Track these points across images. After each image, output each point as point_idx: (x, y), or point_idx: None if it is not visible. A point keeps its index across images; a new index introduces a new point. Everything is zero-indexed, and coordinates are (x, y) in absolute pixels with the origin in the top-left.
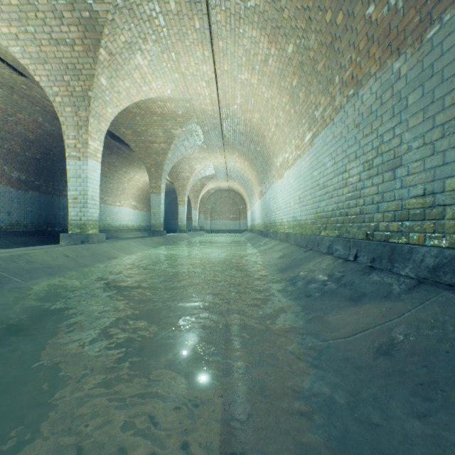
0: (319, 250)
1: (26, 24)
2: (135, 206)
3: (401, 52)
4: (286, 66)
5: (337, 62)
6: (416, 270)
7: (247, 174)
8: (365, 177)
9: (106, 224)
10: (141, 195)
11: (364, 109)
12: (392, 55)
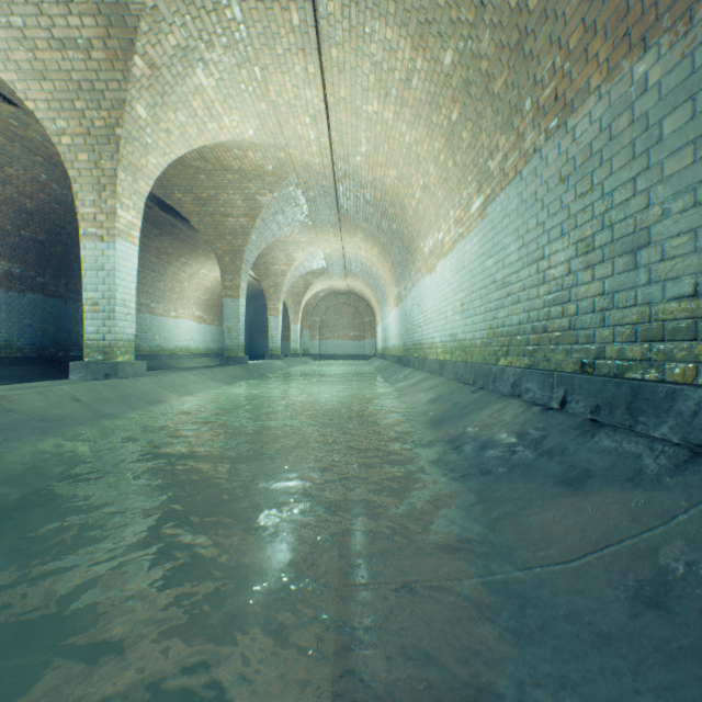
0: (497, 390)
1: (9, 12)
2: (200, 318)
3: (649, 43)
4: (440, 88)
5: (528, 74)
6: (684, 430)
7: (377, 268)
8: (580, 266)
9: (155, 346)
10: (211, 300)
11: (577, 151)
12: (632, 50)
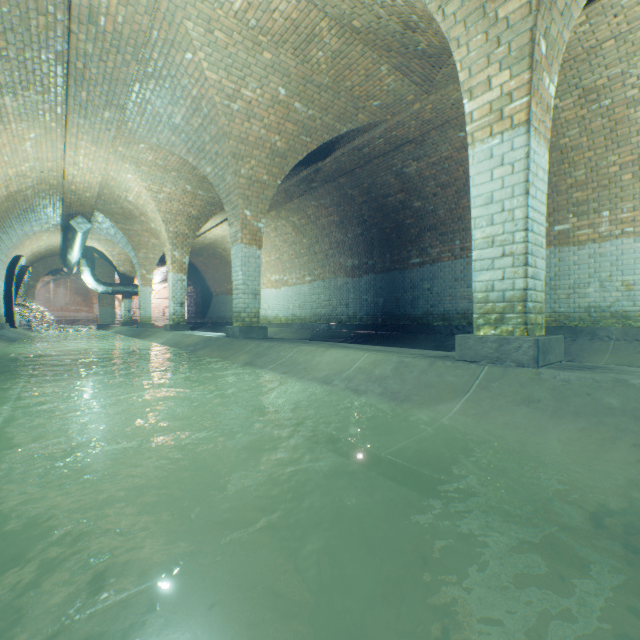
0: None
1: None
2: None
3: None
4: None
5: None
6: None
7: None
8: None
9: (576, 308)
10: None
11: None
12: None
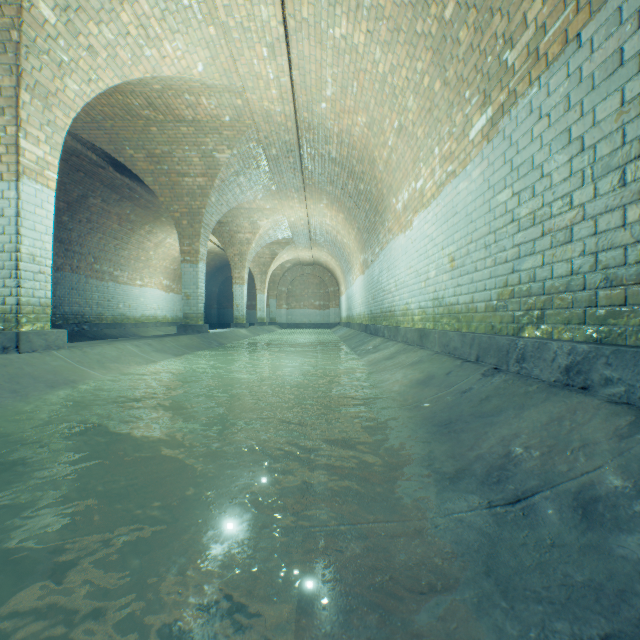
0: (527, 373)
1: None
2: (168, 287)
3: None
4: None
5: None
6: None
7: (342, 236)
8: None
9: (118, 314)
10: (179, 269)
11: None
12: None
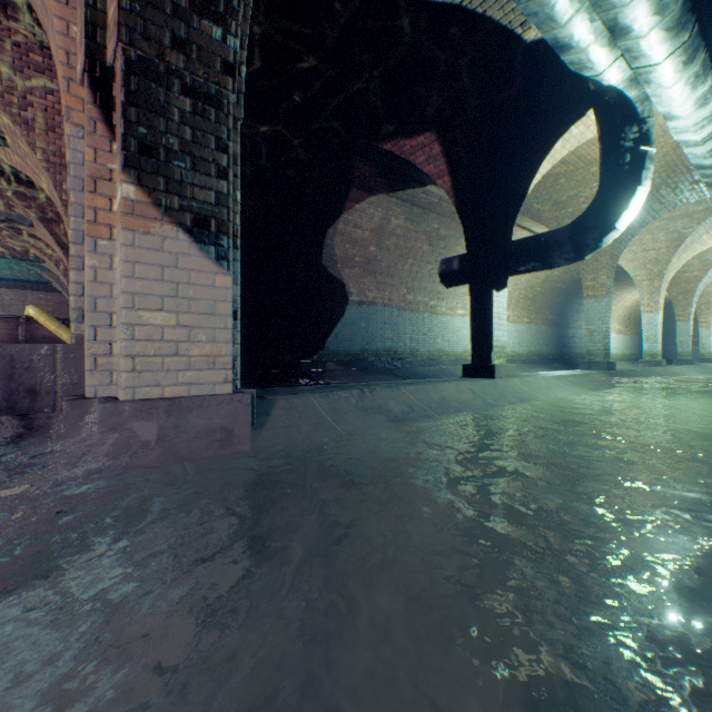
0: None
1: (630, 247)
2: (617, 330)
3: None
4: None
5: None
6: None
7: None
8: None
9: None
10: (625, 315)
11: None
12: None
